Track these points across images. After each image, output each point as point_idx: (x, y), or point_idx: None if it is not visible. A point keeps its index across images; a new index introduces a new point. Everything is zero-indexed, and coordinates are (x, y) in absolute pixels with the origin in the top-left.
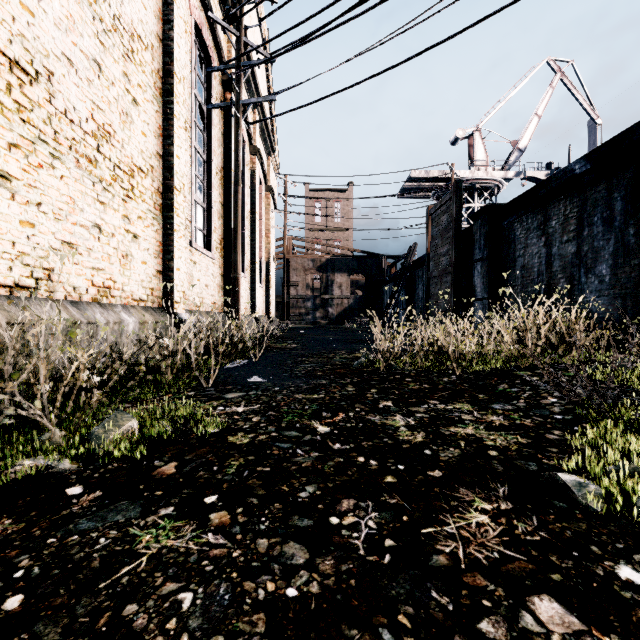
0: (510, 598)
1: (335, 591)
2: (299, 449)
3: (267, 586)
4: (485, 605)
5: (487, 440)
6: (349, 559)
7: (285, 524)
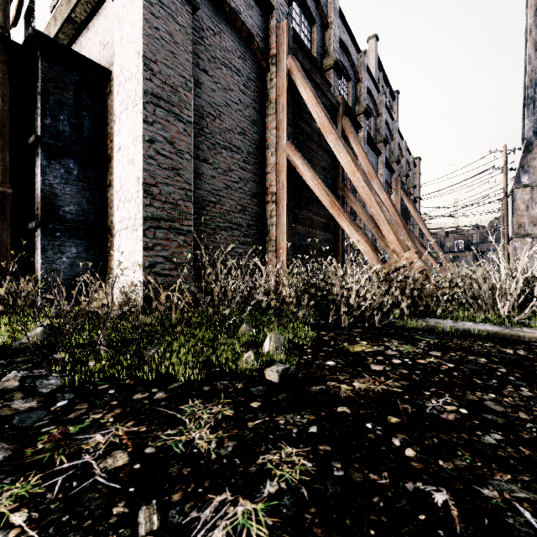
0: (387, 371)
1: (467, 390)
2: (532, 523)
3: (508, 400)
4: (399, 373)
5: (222, 415)
6: (456, 394)
7: (509, 420)
